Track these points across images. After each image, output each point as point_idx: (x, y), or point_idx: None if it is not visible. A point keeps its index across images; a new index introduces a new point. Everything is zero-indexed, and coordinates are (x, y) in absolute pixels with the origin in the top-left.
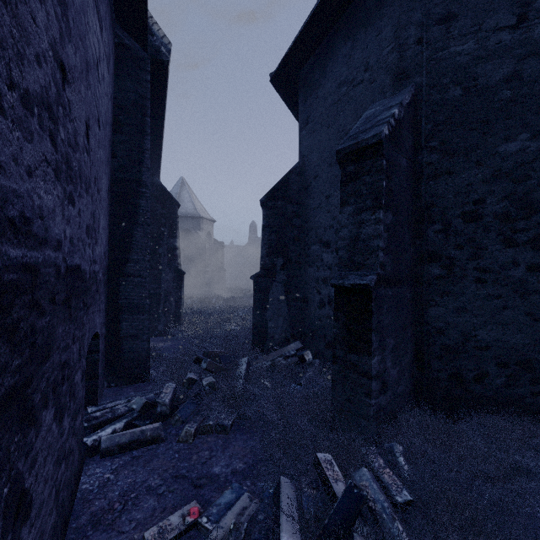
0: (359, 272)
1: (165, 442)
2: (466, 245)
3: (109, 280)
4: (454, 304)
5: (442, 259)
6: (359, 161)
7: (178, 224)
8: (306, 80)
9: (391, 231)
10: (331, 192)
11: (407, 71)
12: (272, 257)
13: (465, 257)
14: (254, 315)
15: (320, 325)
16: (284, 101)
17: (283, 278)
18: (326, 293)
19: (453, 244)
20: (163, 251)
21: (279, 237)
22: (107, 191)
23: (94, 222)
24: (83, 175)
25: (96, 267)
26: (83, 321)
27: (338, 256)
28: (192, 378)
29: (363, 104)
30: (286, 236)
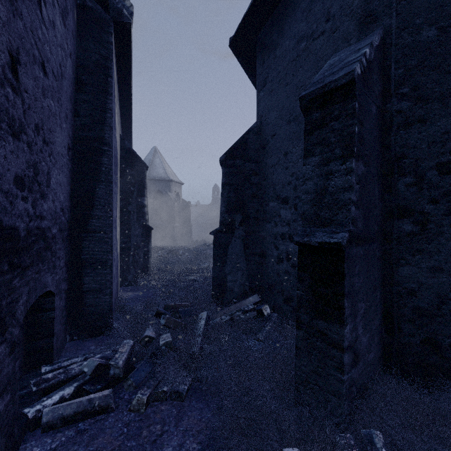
0: (327, 229)
1: (116, 411)
2: (442, 199)
3: (71, 236)
4: (428, 263)
5: (414, 214)
6: (326, 106)
7: (146, 184)
8: (264, 43)
9: (363, 183)
10: (289, 149)
11: (375, 13)
12: (231, 214)
13: (441, 212)
14: (214, 269)
15: (278, 279)
16: (243, 67)
17: (242, 233)
18: (284, 248)
19: (427, 198)
20: (132, 208)
21: (238, 194)
22: (66, 147)
23: (38, 174)
24: (2, 112)
25: (44, 223)
26: (10, 285)
27: (302, 211)
28: (149, 336)
29: (324, 55)
30: (244, 193)
